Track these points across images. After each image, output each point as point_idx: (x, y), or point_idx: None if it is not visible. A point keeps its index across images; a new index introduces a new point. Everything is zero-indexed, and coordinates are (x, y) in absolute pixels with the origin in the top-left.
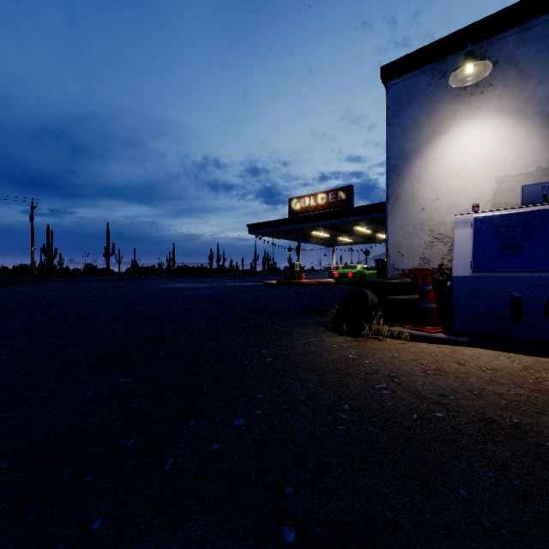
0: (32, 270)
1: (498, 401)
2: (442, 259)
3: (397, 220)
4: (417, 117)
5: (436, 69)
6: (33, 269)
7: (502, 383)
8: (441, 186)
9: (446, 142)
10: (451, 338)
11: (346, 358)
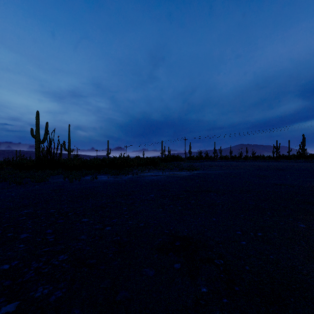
0: None
1: None
2: None
3: None
4: None
5: None
6: None
7: None
8: None
9: None
10: None
11: None
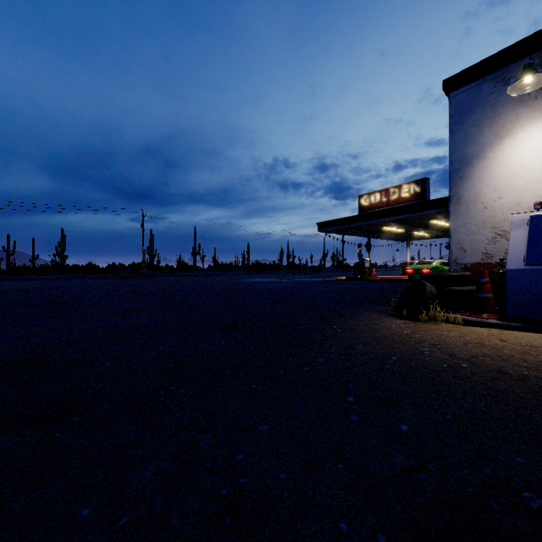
0: (142, 267)
1: (521, 364)
2: (504, 254)
3: (459, 218)
4: (479, 123)
5: (498, 77)
6: (143, 266)
7: (532, 354)
8: (504, 186)
9: (509, 145)
10: (503, 323)
11: (402, 333)
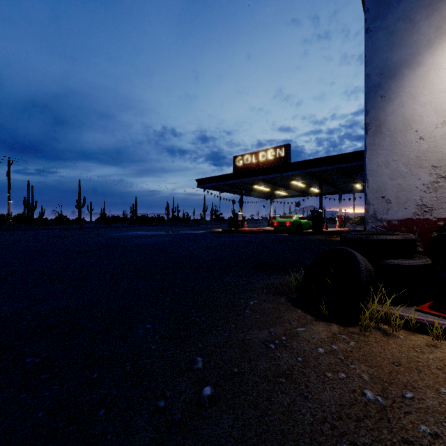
0: (8, 220)
1: None
2: None
3: (380, 154)
4: (411, 14)
5: None
6: (10, 219)
7: None
8: None
9: None
10: None
11: (363, 401)
